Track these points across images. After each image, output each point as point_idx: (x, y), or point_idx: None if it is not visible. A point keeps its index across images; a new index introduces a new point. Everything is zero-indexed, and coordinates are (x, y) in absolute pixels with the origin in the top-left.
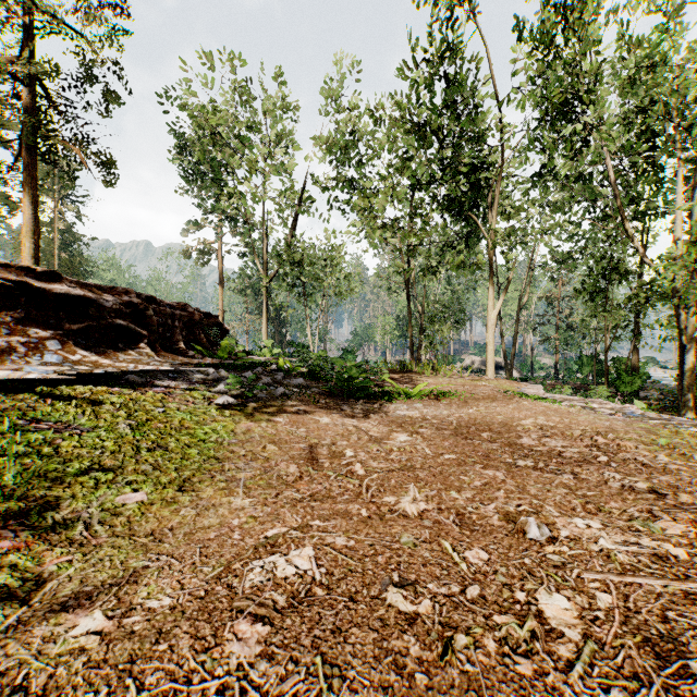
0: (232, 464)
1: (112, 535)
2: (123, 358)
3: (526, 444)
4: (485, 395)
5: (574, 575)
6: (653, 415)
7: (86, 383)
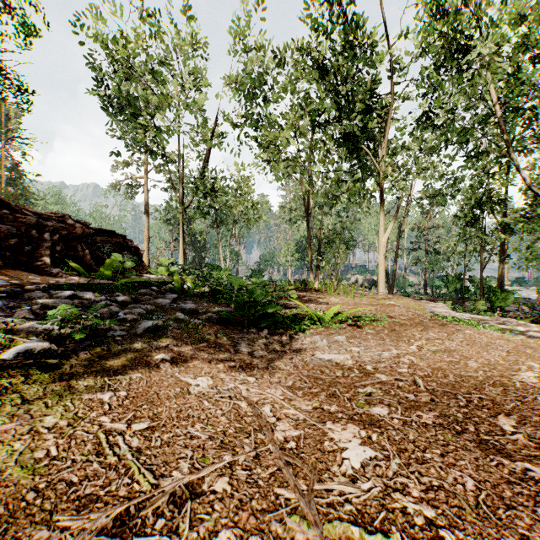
0: None
1: None
2: None
3: None
4: (408, 319)
5: None
6: None
7: None
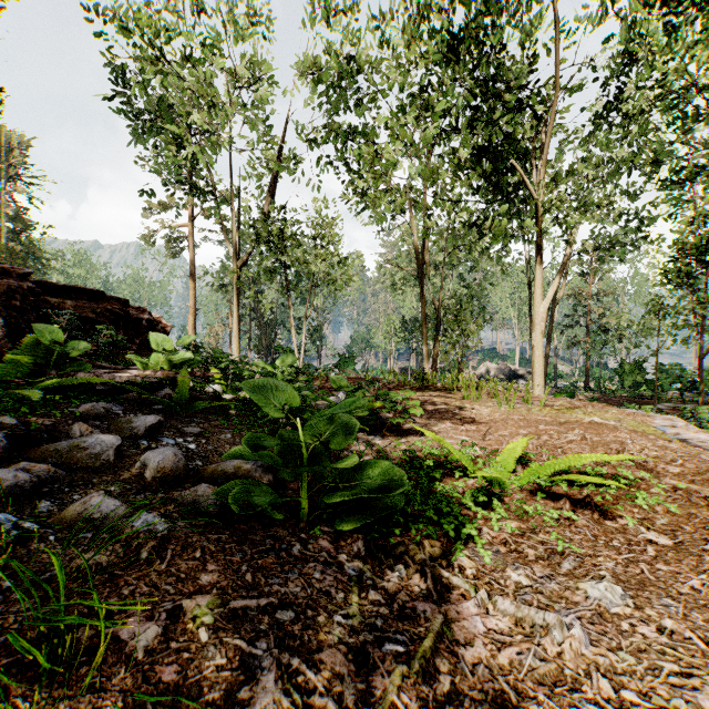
0: None
1: None
2: None
3: None
4: (693, 477)
5: None
6: None
7: None
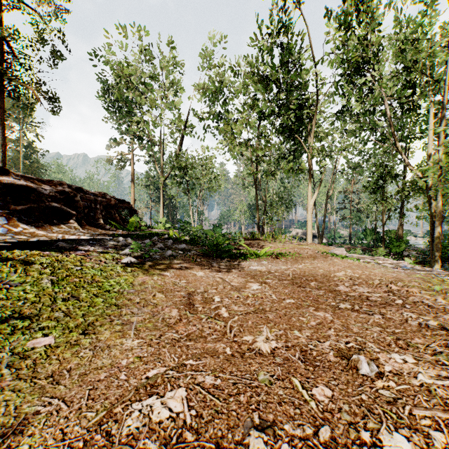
0: (128, 310)
1: (16, 378)
2: (56, 230)
3: (342, 291)
4: (308, 255)
5: (407, 412)
6: (419, 268)
7: (25, 248)
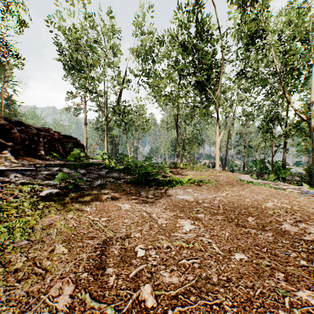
0: None
1: None
2: None
3: (292, 232)
4: (225, 182)
5: None
6: None
7: None
